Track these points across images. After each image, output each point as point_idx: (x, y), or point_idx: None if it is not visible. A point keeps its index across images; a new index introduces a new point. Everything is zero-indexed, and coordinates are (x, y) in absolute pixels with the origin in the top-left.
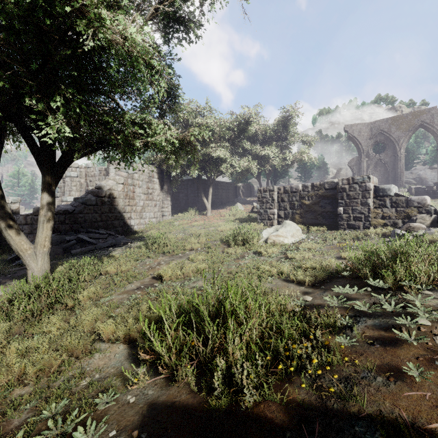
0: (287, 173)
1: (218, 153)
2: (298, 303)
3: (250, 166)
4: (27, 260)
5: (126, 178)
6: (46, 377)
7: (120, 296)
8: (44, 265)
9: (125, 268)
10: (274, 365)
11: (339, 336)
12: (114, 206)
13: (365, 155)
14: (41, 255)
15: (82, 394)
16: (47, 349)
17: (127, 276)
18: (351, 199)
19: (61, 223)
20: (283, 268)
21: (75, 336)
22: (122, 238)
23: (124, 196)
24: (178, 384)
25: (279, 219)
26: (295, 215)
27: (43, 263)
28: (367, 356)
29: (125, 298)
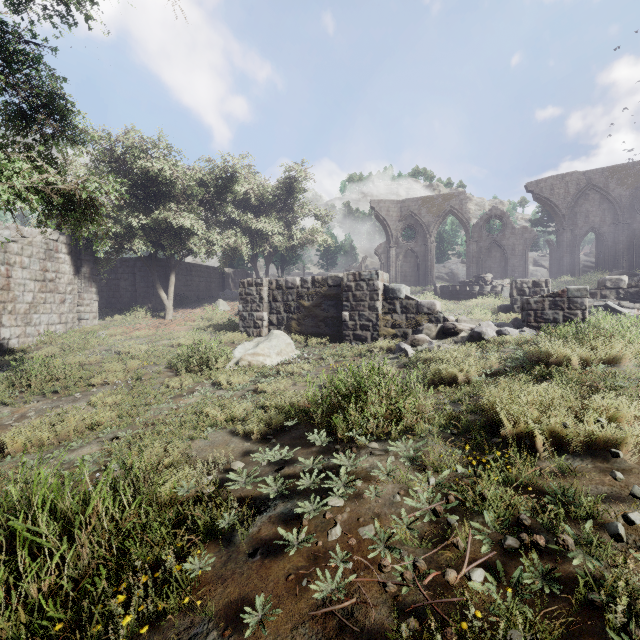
0: (300, 257)
1: (182, 220)
2: (182, 491)
3: (238, 245)
4: None
5: None
6: None
7: None
8: None
9: None
10: None
11: (195, 557)
12: None
13: (394, 240)
14: None
15: None
16: None
17: None
18: (358, 301)
19: None
20: (235, 411)
21: None
22: None
23: None
24: None
25: (270, 326)
26: (291, 322)
27: None
28: (229, 584)
29: None
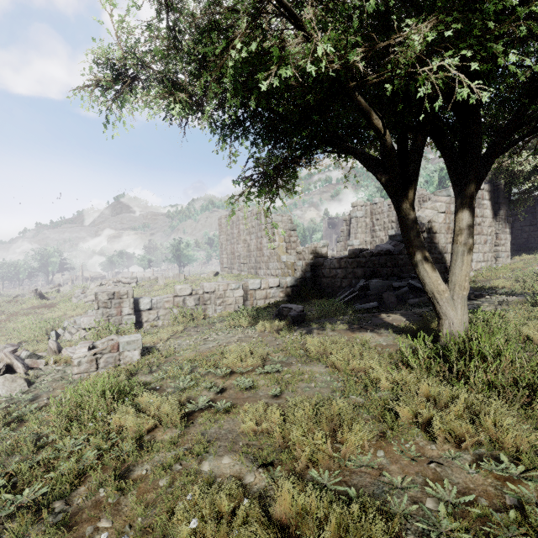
0: None
1: None
2: None
3: None
4: (443, 306)
5: (448, 204)
6: None
7: None
8: (464, 315)
9: None
10: None
11: None
12: (434, 244)
13: None
14: (459, 301)
15: None
16: None
17: None
18: None
19: (381, 266)
20: None
21: None
22: None
23: (445, 230)
24: None
25: None
26: None
27: (463, 312)
28: None
29: None
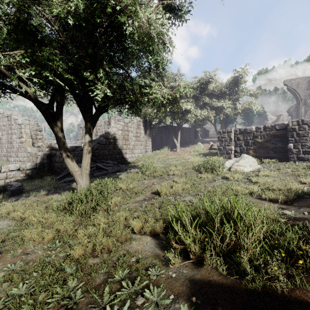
0: (235, 120)
1: (186, 106)
2: (291, 215)
3: (209, 115)
4: (77, 178)
5: (124, 126)
6: (106, 253)
7: (134, 204)
8: (87, 181)
9: (132, 186)
10: (292, 261)
11: None
12: (116, 145)
13: (302, 102)
14: (85, 175)
15: (136, 267)
16: (102, 235)
17: (135, 191)
18: (300, 137)
19: None
20: (253, 189)
21: (119, 228)
22: (123, 166)
23: (122, 138)
24: (205, 268)
25: (235, 153)
26: (249, 151)
27: (86, 180)
28: None
29: (138, 205)
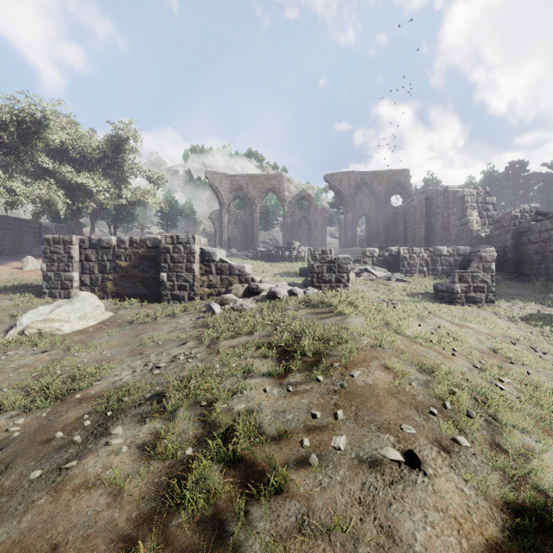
0: (135, 217)
1: None
2: None
3: (52, 198)
4: None
5: None
6: None
7: None
8: None
9: None
10: None
11: None
12: None
13: (226, 209)
14: None
15: None
16: None
17: None
18: (176, 263)
19: None
20: None
21: None
22: None
23: None
24: None
25: (82, 287)
26: (106, 282)
27: None
28: None
29: None
